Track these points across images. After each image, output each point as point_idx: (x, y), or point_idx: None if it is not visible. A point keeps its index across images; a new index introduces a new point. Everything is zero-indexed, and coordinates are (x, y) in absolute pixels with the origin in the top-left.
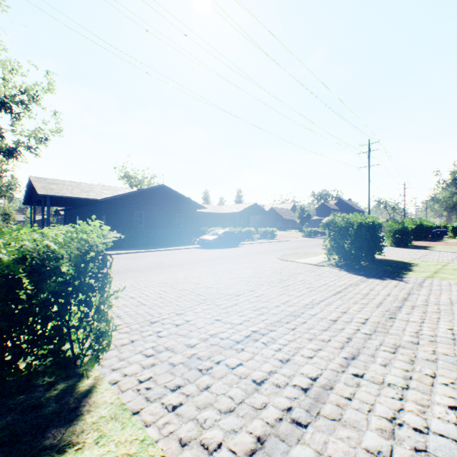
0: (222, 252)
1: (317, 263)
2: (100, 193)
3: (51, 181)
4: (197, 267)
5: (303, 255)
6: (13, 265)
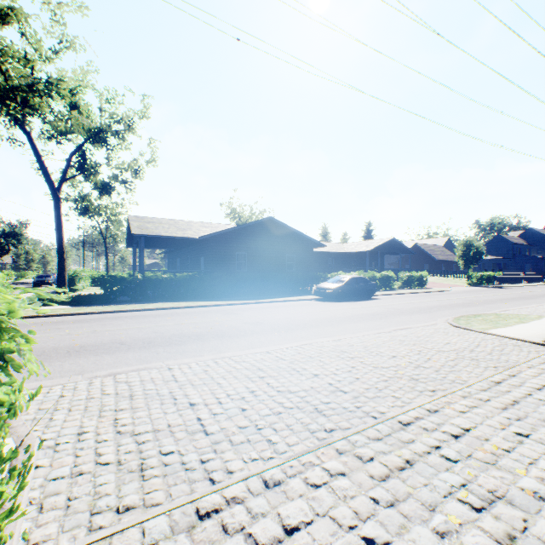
0: (349, 308)
1: (542, 339)
2: (197, 230)
3: (148, 220)
4: (313, 335)
5: (496, 320)
6: None
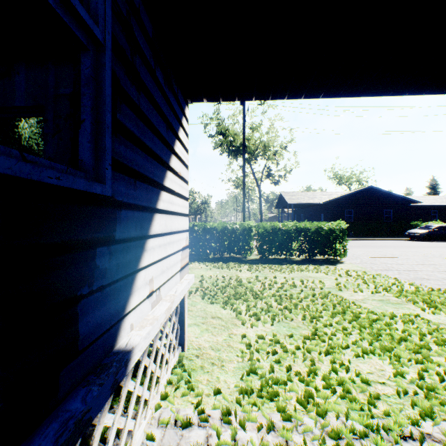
0: (428, 244)
1: None
2: (319, 198)
3: (290, 194)
4: (392, 248)
5: None
6: (327, 230)
